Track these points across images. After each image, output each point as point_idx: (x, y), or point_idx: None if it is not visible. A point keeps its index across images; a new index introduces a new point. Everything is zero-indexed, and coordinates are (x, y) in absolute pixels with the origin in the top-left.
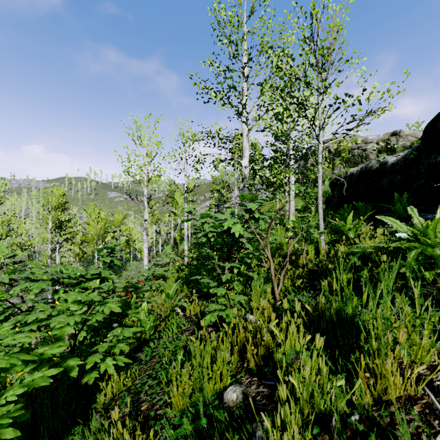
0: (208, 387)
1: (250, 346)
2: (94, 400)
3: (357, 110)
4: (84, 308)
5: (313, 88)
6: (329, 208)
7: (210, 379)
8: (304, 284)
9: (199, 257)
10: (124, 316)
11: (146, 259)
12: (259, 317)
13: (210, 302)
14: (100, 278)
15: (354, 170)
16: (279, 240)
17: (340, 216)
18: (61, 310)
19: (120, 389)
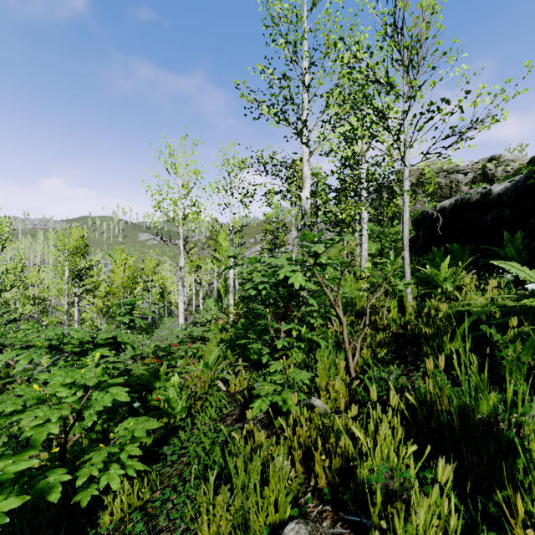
0: (256, 522)
1: (318, 448)
2: (98, 518)
3: (458, 119)
4: (79, 393)
5: (398, 90)
6: (413, 252)
7: (260, 510)
8: (391, 356)
9: (248, 314)
10: (151, 390)
11: (182, 316)
12: (330, 404)
13: (261, 375)
14: (116, 344)
15: (445, 204)
16: (350, 293)
17: (430, 263)
18: (44, 397)
19: (134, 504)
